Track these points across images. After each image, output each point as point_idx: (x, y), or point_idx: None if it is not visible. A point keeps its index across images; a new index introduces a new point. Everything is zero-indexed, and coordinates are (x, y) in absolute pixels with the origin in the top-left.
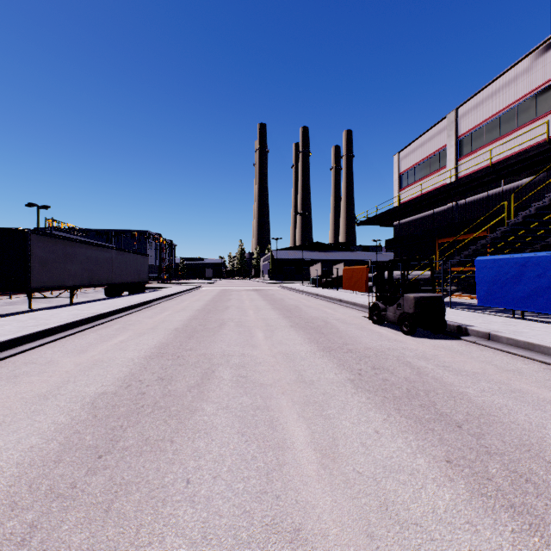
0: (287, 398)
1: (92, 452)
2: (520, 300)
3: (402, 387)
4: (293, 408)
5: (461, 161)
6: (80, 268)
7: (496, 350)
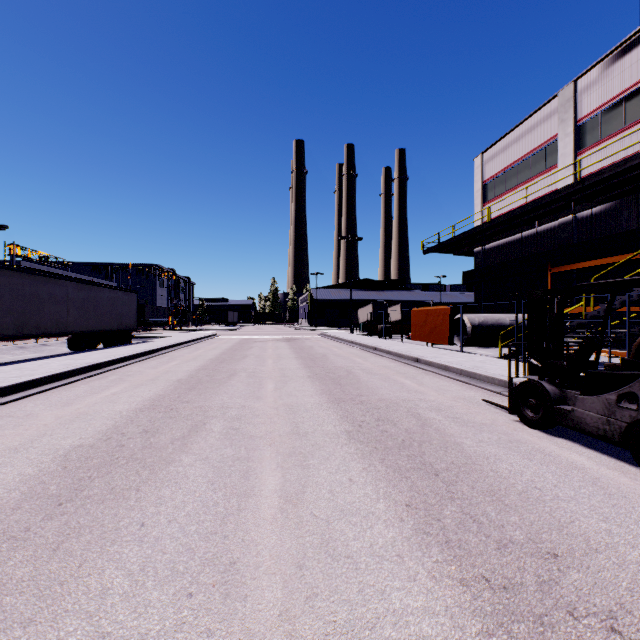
0: None
1: None
2: None
3: None
4: None
5: (583, 155)
6: None
7: None
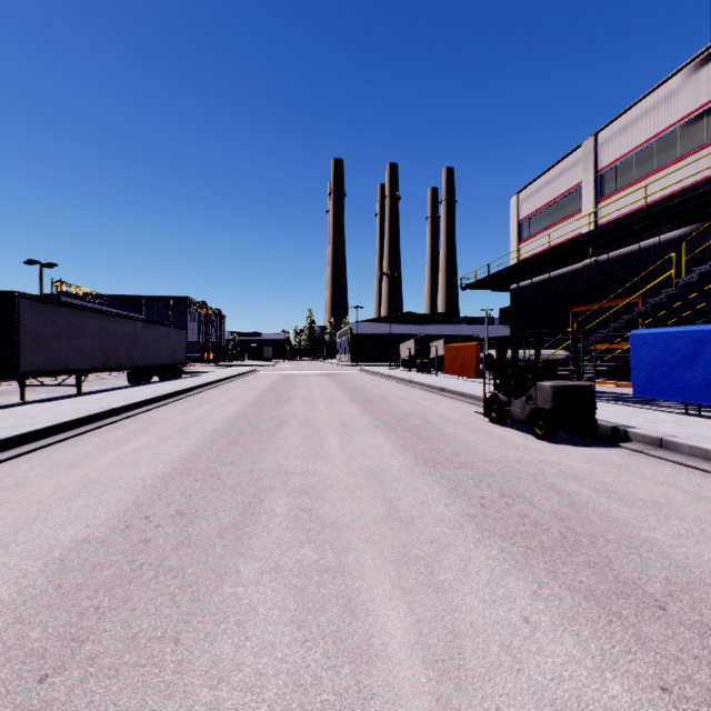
0: (373, 549)
1: (32, 667)
2: (696, 390)
3: (551, 529)
4: (383, 570)
5: (603, 203)
6: (91, 345)
7: (675, 465)
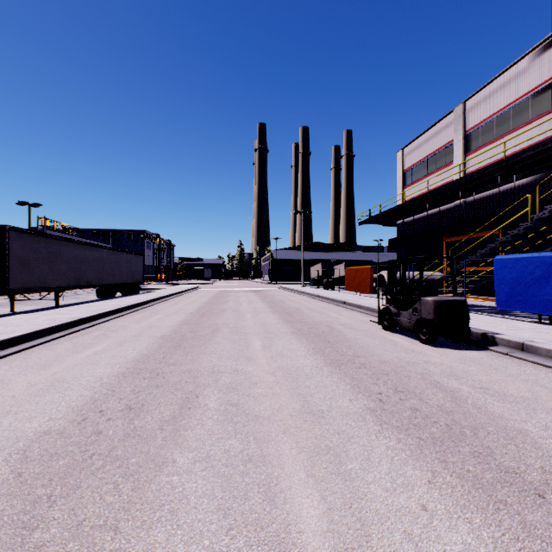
0: (289, 440)
1: None
2: (547, 304)
3: (439, 422)
4: (298, 459)
5: (470, 156)
6: (66, 268)
7: (536, 365)
